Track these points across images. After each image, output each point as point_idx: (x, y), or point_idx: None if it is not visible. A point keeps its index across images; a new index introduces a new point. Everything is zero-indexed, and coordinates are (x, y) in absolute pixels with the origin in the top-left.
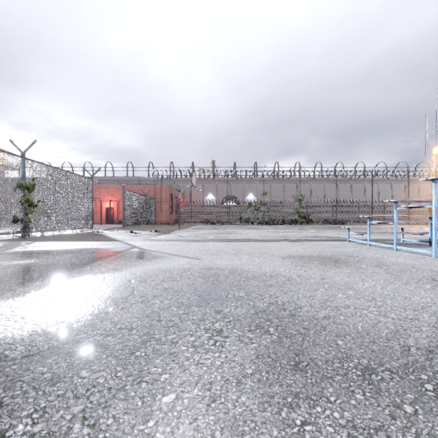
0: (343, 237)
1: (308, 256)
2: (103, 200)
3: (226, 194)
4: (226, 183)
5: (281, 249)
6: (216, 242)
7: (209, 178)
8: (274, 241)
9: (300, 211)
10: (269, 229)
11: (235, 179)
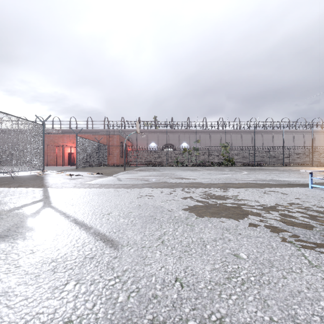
0: (290, 181)
1: (321, 227)
2: (66, 146)
3: (165, 142)
4: (165, 133)
5: (248, 204)
6: (156, 189)
7: (151, 130)
8: (223, 187)
9: (225, 155)
10: (205, 171)
11: (172, 131)
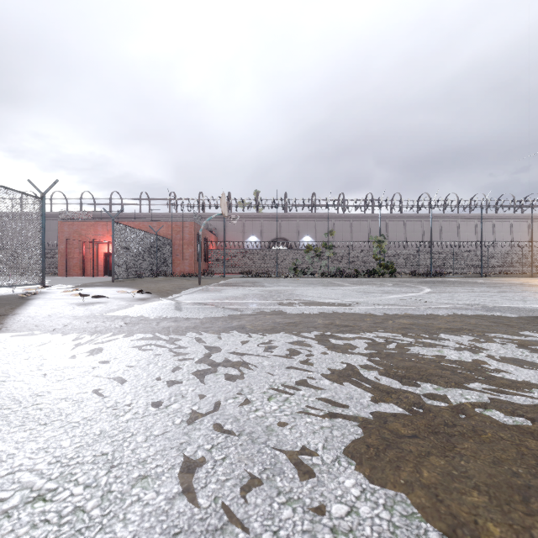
0: None
1: None
2: (101, 242)
3: (275, 235)
4: (274, 220)
5: None
6: (254, 336)
7: (251, 214)
8: (414, 329)
9: (379, 257)
10: (349, 286)
11: (286, 216)
